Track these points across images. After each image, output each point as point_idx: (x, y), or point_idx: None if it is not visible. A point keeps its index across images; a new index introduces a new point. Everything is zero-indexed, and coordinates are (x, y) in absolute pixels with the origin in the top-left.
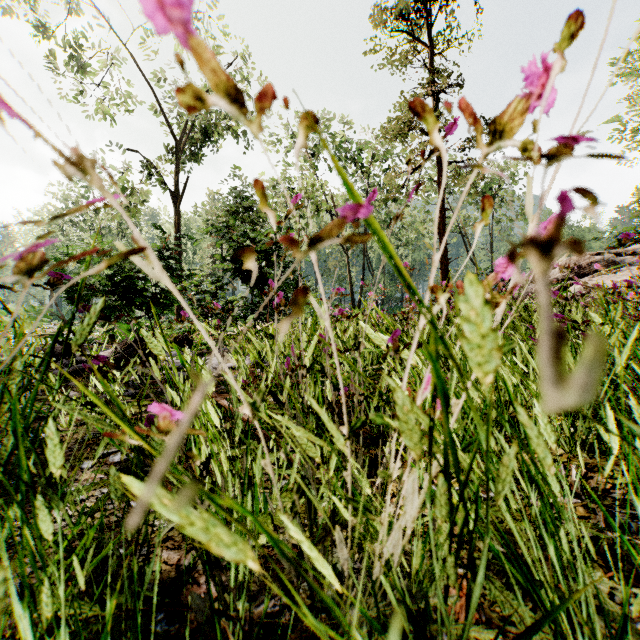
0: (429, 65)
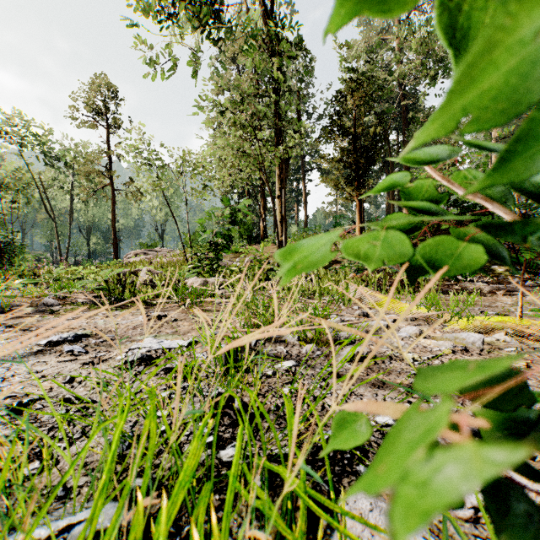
0: (107, 138)
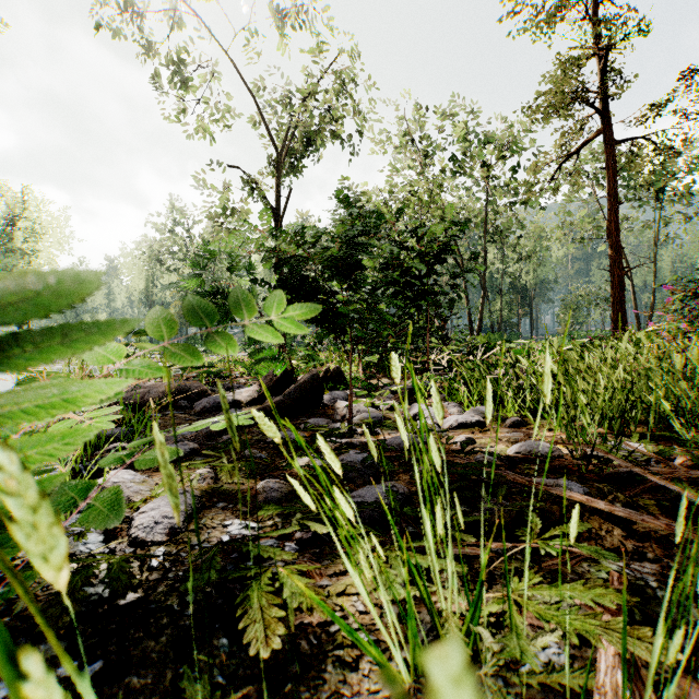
0: (594, 16)
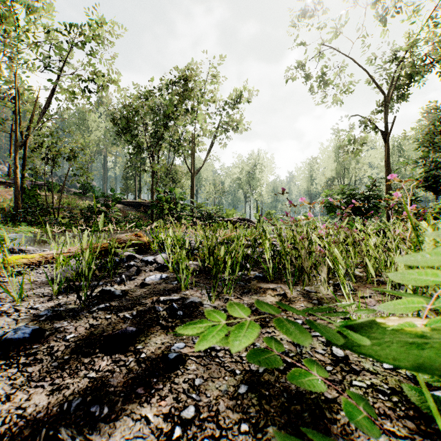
0: None
